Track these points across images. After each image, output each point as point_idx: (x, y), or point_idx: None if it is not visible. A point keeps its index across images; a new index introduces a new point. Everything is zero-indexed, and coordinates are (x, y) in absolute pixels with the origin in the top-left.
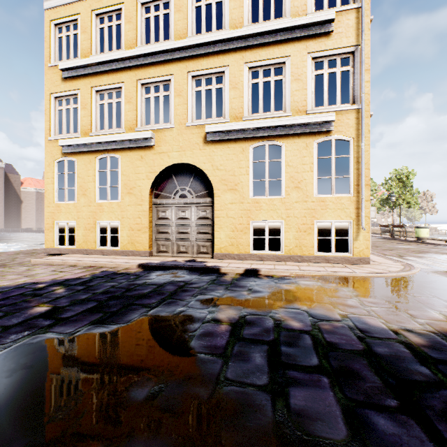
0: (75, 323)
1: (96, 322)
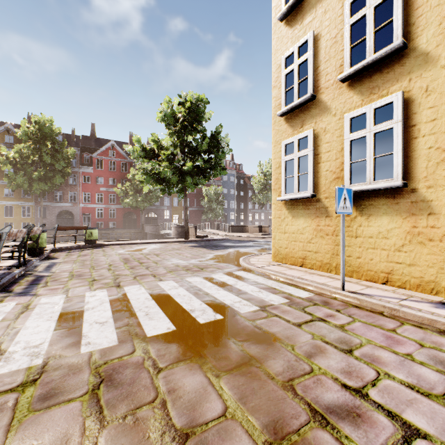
0: None
1: None
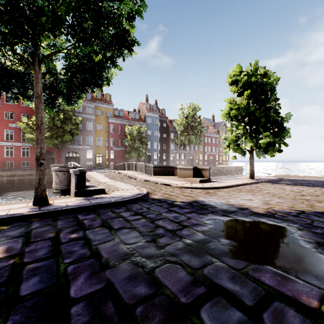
0: (317, 237)
1: (321, 243)
